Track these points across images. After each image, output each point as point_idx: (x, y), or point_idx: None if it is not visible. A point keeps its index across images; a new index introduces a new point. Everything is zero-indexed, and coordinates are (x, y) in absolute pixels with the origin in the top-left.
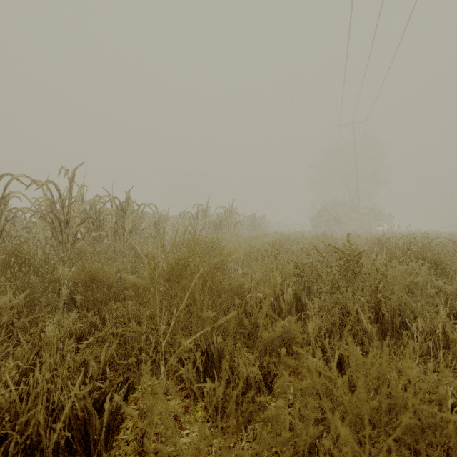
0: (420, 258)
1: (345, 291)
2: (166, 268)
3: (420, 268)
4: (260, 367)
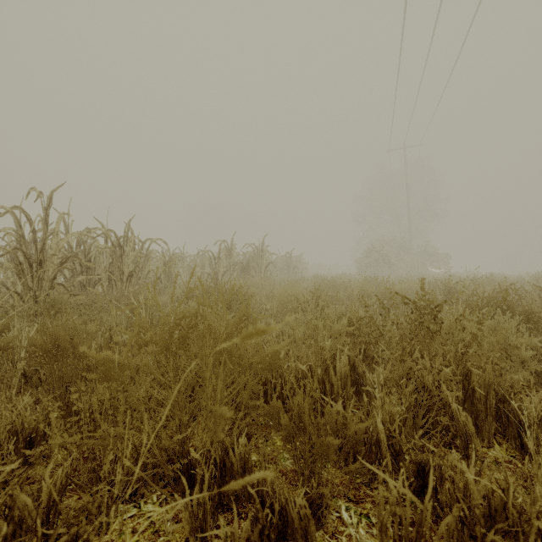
0: (508, 310)
1: (420, 358)
2: (160, 331)
3: (510, 322)
4: (305, 484)
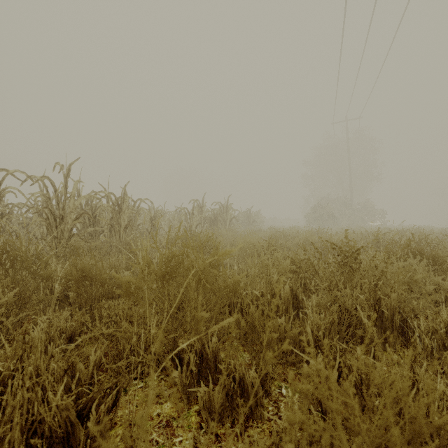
0: (418, 254)
1: (343, 288)
2: (159, 265)
3: (419, 264)
4: (256, 368)
